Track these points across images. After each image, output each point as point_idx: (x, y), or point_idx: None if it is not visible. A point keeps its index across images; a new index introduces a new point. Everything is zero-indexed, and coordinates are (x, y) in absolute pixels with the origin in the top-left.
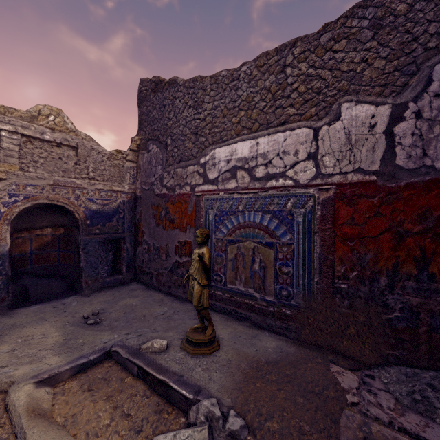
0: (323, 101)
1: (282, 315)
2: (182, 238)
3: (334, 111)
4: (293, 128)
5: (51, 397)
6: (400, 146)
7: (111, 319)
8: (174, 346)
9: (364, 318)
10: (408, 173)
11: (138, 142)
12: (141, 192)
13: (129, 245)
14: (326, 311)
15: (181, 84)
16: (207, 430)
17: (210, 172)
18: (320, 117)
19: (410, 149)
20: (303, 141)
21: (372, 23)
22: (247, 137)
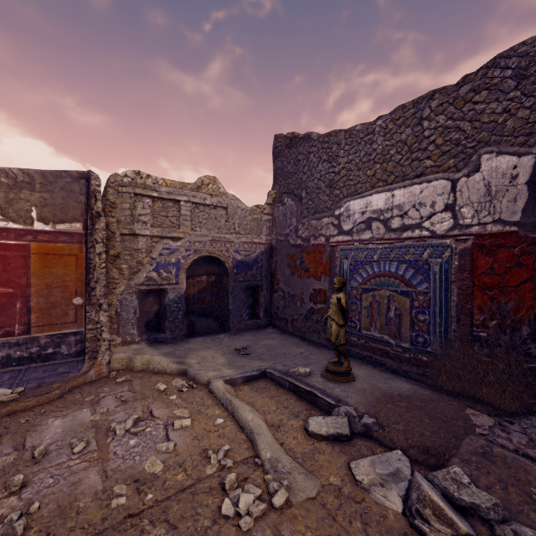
0: (462, 152)
1: (418, 361)
2: (317, 286)
3: (473, 163)
4: (430, 180)
5: (234, 391)
6: None
7: (258, 353)
8: (316, 374)
9: (504, 367)
10: None
11: (273, 196)
12: (276, 242)
13: (266, 292)
14: (464, 358)
15: (315, 140)
16: (347, 418)
17: (344, 224)
18: (458, 168)
19: None
20: (440, 192)
21: (515, 72)
22: (382, 190)
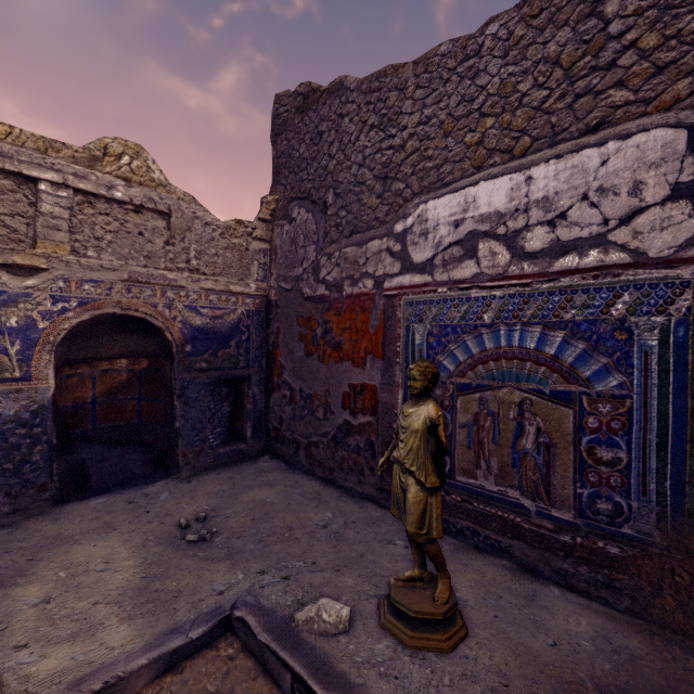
0: None
1: (595, 555)
2: (357, 378)
3: None
4: (628, 132)
5: None
6: None
7: (229, 532)
8: (365, 619)
9: None
10: None
11: (272, 206)
12: (278, 294)
13: (257, 389)
14: None
15: (353, 89)
16: None
17: (415, 250)
18: None
19: None
20: (656, 159)
21: None
22: (501, 170)
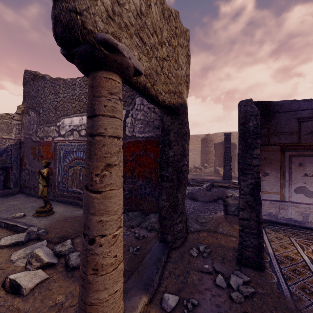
0: None
1: None
2: None
3: None
4: None
5: None
6: (127, 127)
7: None
8: (29, 215)
9: None
10: (129, 137)
11: (22, 109)
12: (24, 139)
13: (16, 171)
14: None
15: (48, 80)
16: (26, 233)
17: (61, 131)
18: None
19: (130, 128)
20: None
21: None
22: (78, 115)
